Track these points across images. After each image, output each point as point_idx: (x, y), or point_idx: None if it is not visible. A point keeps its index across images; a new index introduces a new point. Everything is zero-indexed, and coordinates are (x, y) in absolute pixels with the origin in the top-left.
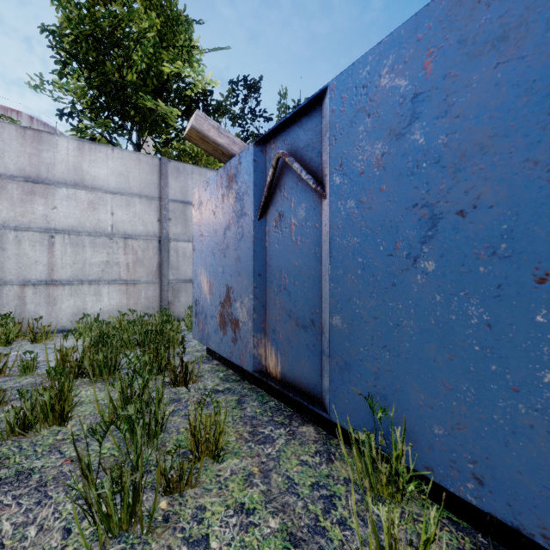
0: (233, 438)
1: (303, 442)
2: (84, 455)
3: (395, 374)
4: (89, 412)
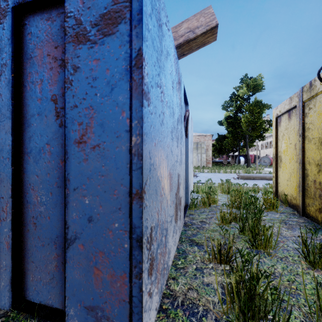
0: (213, 226)
1: (192, 218)
2: (260, 206)
3: (190, 183)
4: (299, 270)
